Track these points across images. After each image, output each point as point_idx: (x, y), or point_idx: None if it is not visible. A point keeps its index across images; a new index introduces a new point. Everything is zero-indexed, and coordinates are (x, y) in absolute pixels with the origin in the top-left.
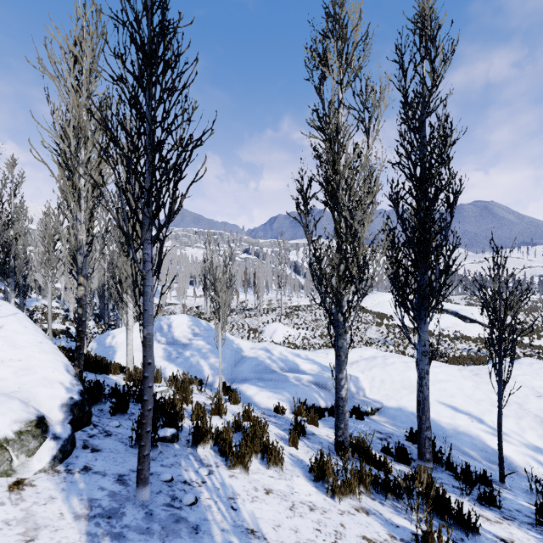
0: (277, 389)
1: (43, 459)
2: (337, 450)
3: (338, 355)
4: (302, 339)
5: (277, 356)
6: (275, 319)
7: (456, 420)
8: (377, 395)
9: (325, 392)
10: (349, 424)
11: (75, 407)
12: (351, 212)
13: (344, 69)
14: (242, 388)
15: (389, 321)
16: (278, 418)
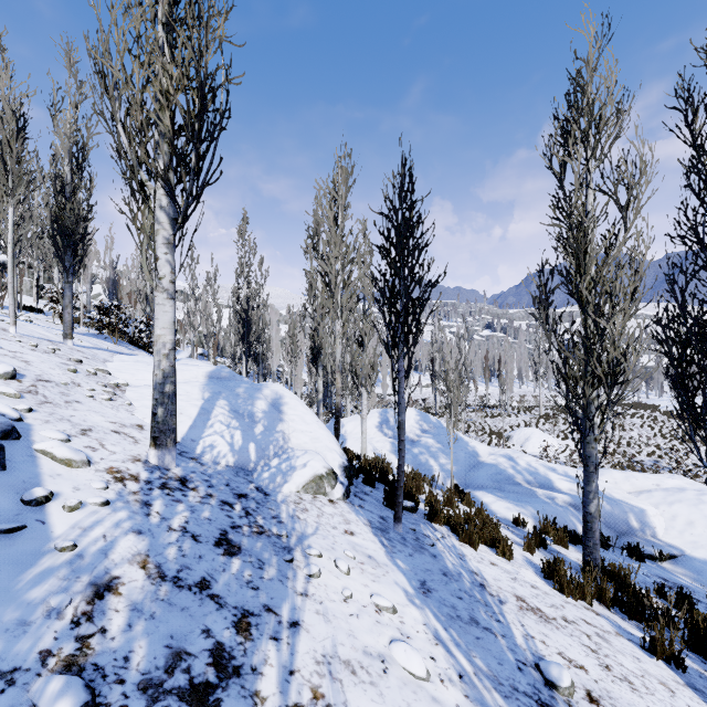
0: (520, 502)
1: (339, 493)
2: (582, 568)
3: (585, 464)
4: (570, 454)
5: (523, 467)
6: (529, 422)
7: None
8: (676, 540)
9: None
10: (617, 560)
11: (346, 469)
12: (597, 309)
13: (591, 148)
14: (476, 494)
15: None
16: (517, 529)
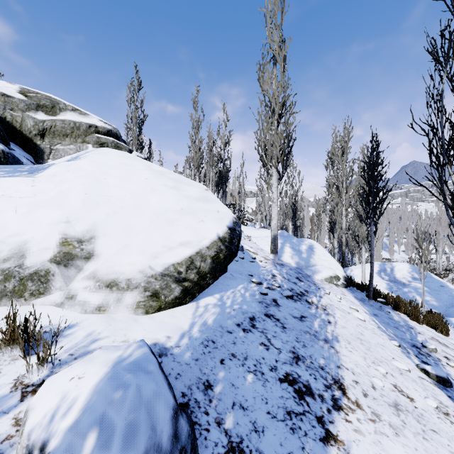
0: None
1: (341, 285)
2: None
3: None
4: None
5: None
6: None
7: None
8: None
9: None
10: None
11: (346, 278)
12: None
13: None
14: (449, 318)
15: None
16: None
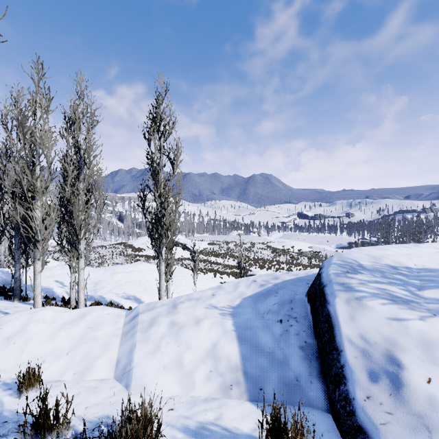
0: None
1: None
2: None
3: None
4: None
5: None
6: (55, 257)
7: (51, 285)
8: (29, 282)
9: None
10: None
11: None
12: None
13: None
14: None
15: (139, 252)
16: None
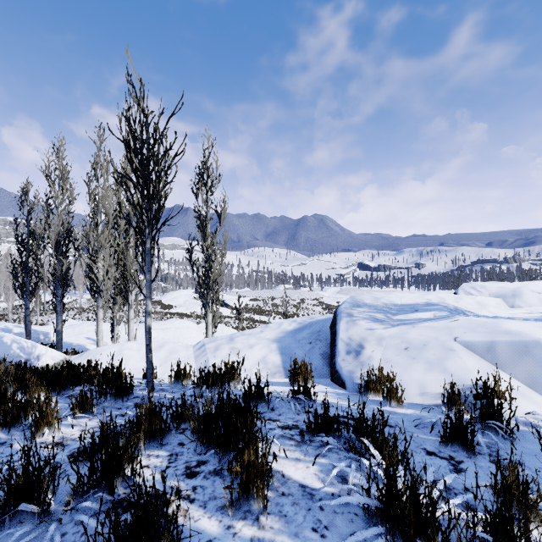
0: None
1: None
2: None
3: None
4: None
5: (0, 328)
6: (70, 315)
7: (83, 342)
8: None
9: None
10: None
11: None
12: None
13: None
14: None
15: (169, 310)
16: None
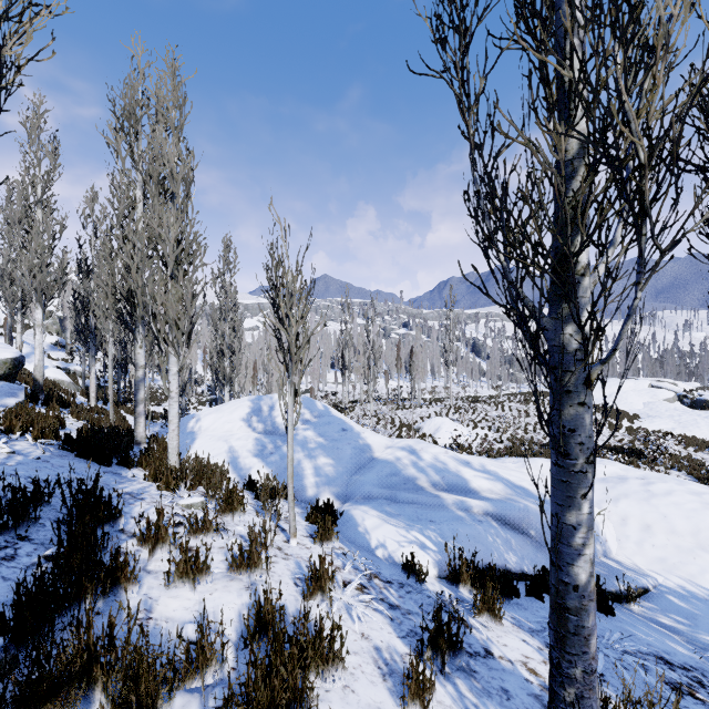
0: (419, 521)
1: None
2: None
3: (561, 452)
4: (480, 443)
5: (427, 462)
6: (440, 413)
7: None
8: (636, 557)
9: (518, 538)
10: None
11: None
12: None
13: None
14: (353, 512)
15: (632, 422)
16: (407, 592)
